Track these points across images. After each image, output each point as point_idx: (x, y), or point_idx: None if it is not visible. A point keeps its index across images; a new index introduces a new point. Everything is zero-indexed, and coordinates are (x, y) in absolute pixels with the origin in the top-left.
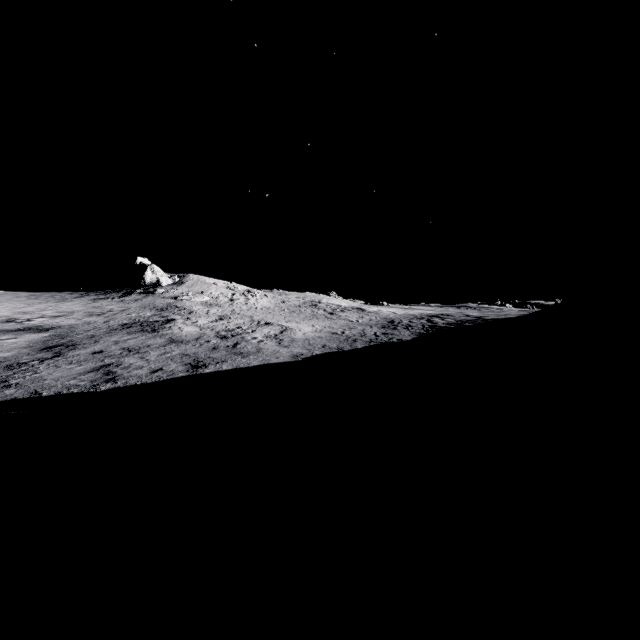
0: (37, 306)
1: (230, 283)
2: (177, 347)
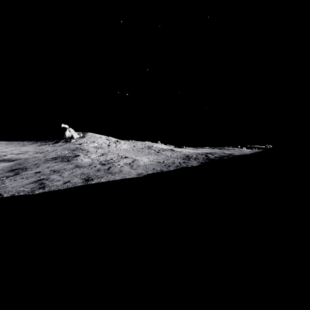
0: (10, 148)
1: (108, 137)
2: (79, 169)
